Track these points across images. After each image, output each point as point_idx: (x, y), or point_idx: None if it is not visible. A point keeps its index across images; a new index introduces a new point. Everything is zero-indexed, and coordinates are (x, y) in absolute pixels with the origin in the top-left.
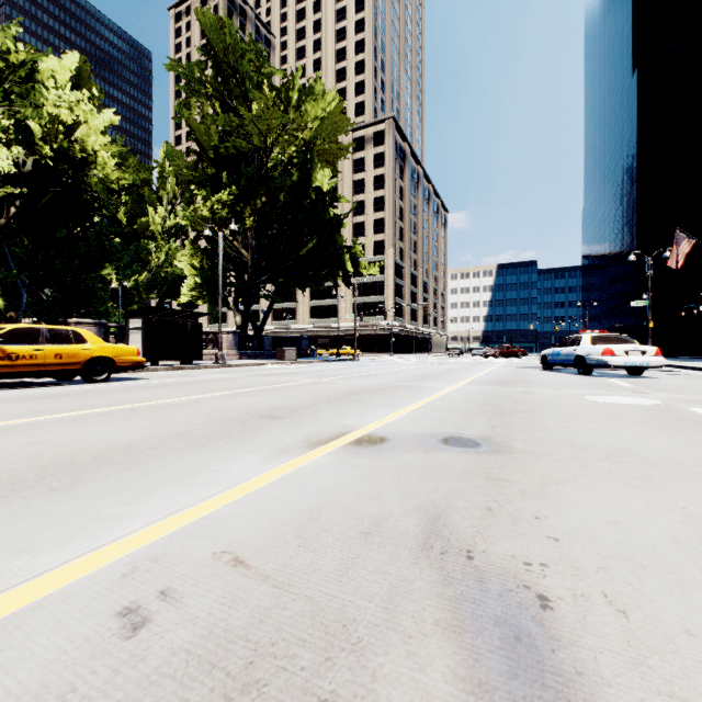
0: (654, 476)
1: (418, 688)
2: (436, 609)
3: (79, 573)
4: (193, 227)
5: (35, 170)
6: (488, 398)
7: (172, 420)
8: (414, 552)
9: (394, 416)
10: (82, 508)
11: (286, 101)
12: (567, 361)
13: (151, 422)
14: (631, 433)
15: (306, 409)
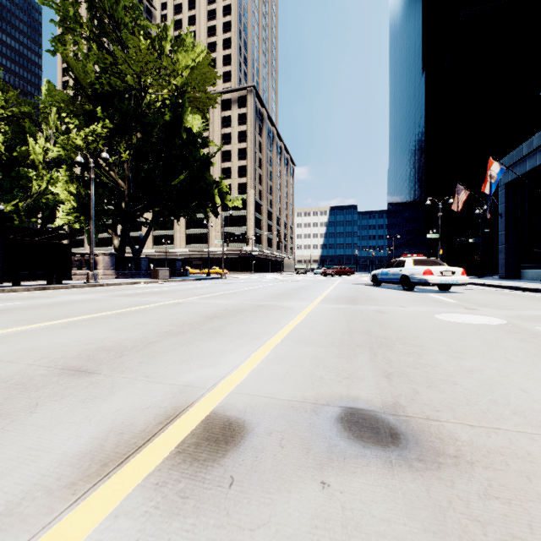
0: None
1: None
2: None
3: None
4: (68, 155)
5: None
6: (351, 321)
7: None
8: None
9: (256, 358)
10: None
11: (160, 49)
12: (394, 279)
13: None
14: None
15: (143, 349)
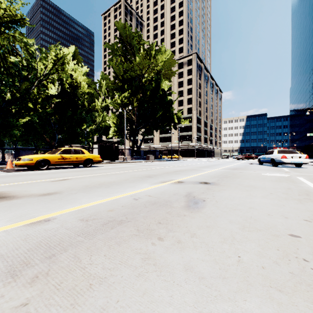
0: (252, 190)
1: (179, 204)
2: (184, 200)
3: (123, 195)
4: (114, 108)
5: (60, 90)
6: (224, 173)
7: (121, 177)
8: (183, 196)
9: (188, 177)
10: (115, 190)
11: (150, 55)
12: (268, 161)
13: (115, 177)
14: (261, 182)
15: (160, 175)
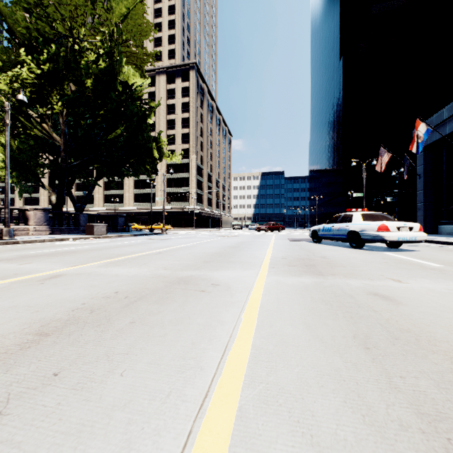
0: None
1: None
2: None
3: None
4: None
5: None
6: (370, 343)
7: None
8: None
9: None
10: None
11: None
12: (339, 235)
13: None
14: None
15: None
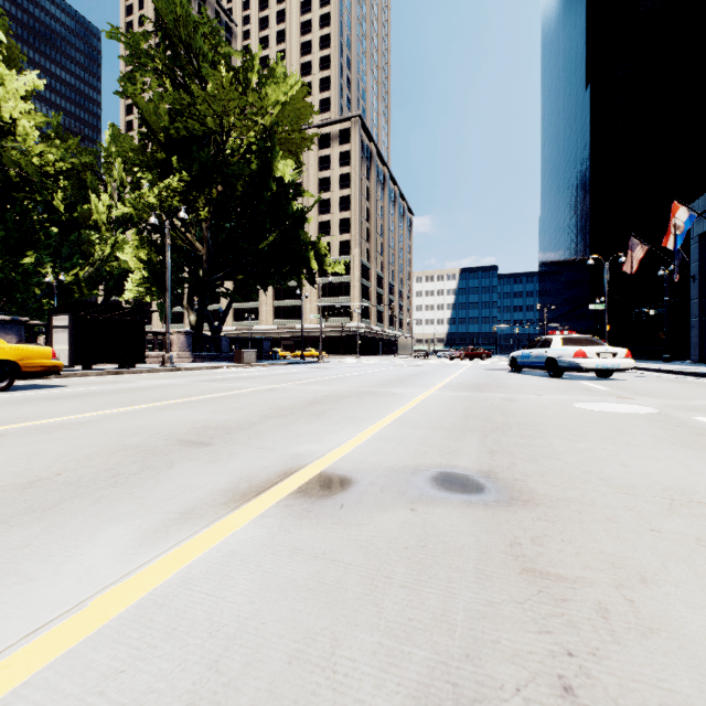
0: None
1: None
2: None
3: None
4: (139, 215)
5: None
6: (470, 408)
7: (43, 453)
8: None
9: (361, 437)
10: None
11: (245, 82)
12: (538, 363)
13: (7, 458)
14: (665, 459)
15: (248, 428)
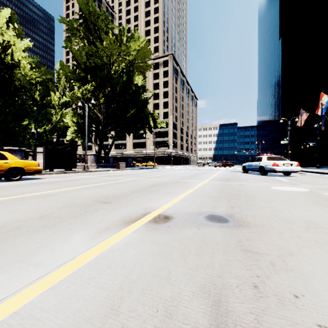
0: None
1: None
2: None
3: None
4: (73, 102)
5: None
6: (223, 188)
7: (43, 205)
8: None
9: (175, 200)
10: None
11: (120, 41)
12: (255, 168)
13: (29, 207)
14: (308, 210)
15: (126, 196)
